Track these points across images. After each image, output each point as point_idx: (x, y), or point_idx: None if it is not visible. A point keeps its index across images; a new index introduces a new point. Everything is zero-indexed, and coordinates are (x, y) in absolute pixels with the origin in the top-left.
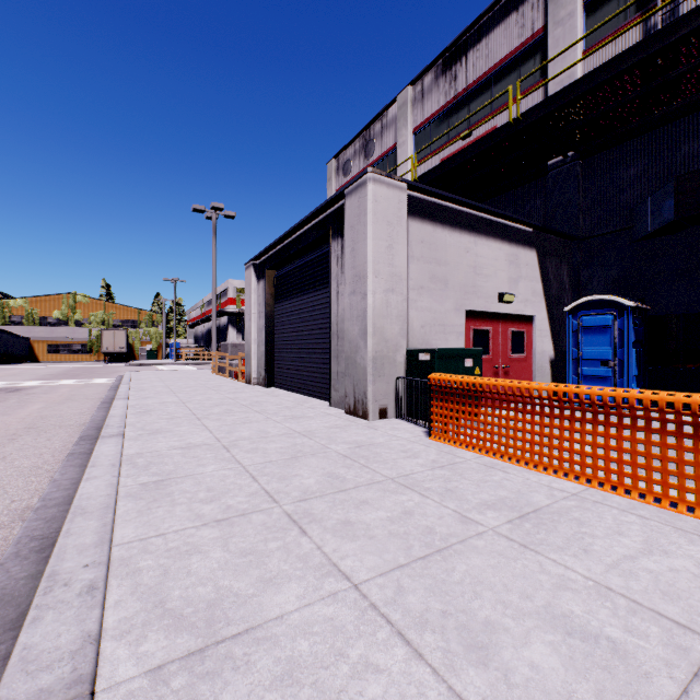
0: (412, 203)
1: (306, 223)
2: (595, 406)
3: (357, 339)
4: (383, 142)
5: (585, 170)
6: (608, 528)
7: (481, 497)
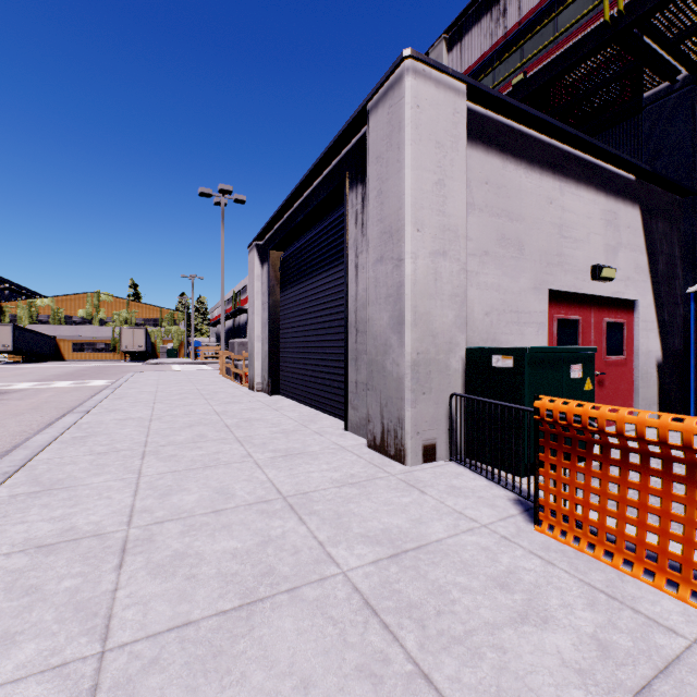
0: (472, 122)
1: (315, 177)
2: None
3: (386, 333)
4: None
5: None
6: None
7: None
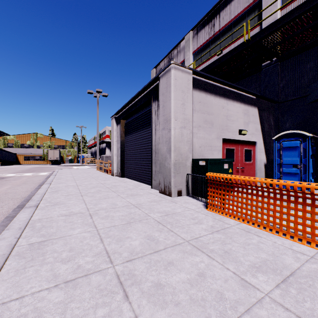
0: (195, 82)
1: (140, 94)
2: None
3: (165, 153)
4: (178, 59)
5: (282, 67)
6: None
7: (249, 259)
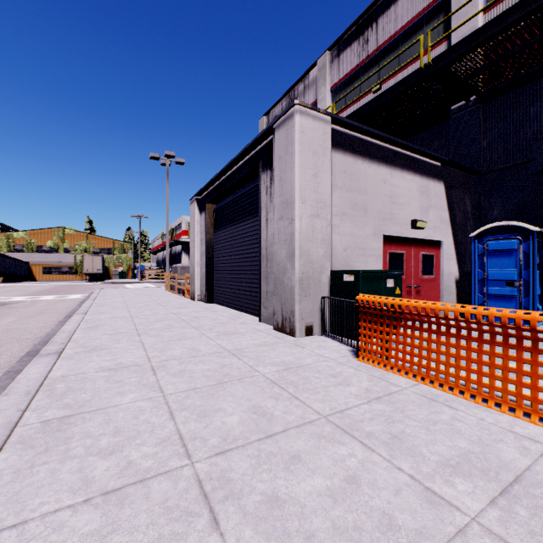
0: (335, 137)
1: (239, 160)
2: None
3: (284, 261)
4: (305, 100)
5: (486, 112)
6: None
7: (438, 450)
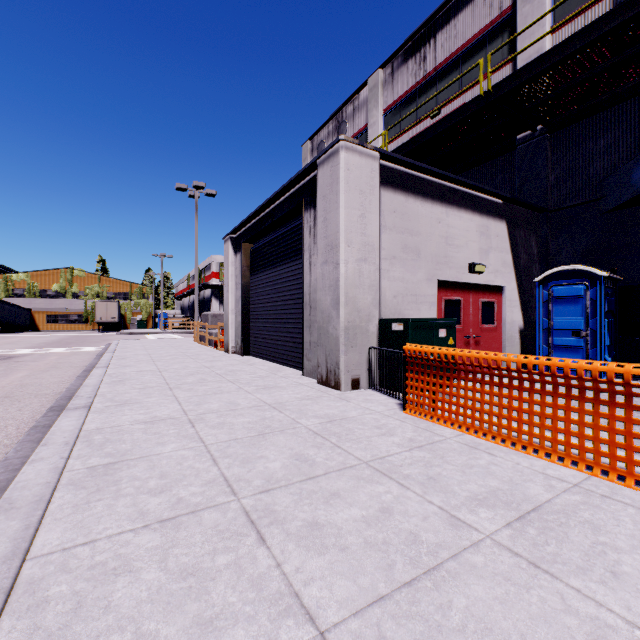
0: (385, 173)
1: (280, 196)
2: (597, 383)
3: (329, 309)
4: (355, 123)
5: (554, 143)
6: (632, 537)
7: (469, 488)
